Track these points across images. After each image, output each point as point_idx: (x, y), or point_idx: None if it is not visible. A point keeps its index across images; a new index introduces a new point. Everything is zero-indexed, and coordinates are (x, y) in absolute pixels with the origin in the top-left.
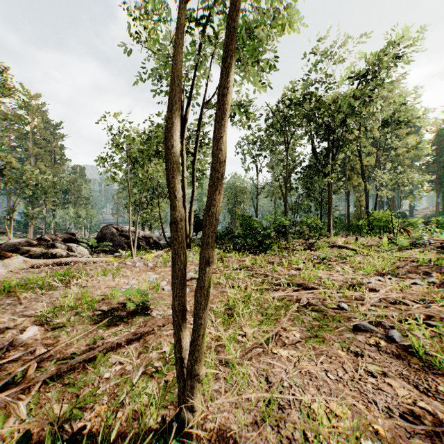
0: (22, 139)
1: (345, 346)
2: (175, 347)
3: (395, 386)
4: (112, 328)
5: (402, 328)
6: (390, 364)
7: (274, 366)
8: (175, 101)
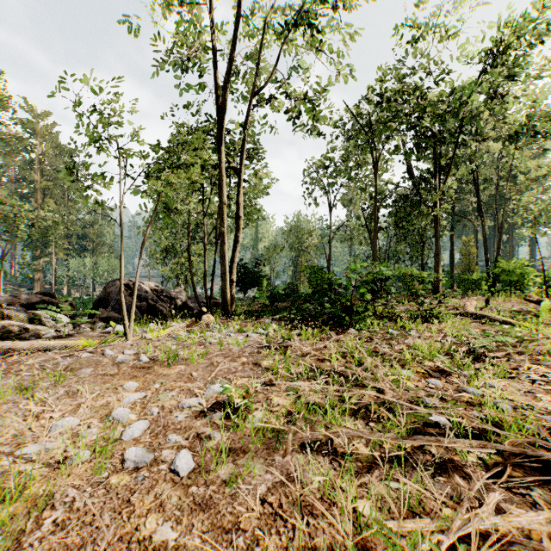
0: (26, 170)
1: None
2: None
3: None
4: None
5: None
6: None
7: None
8: None
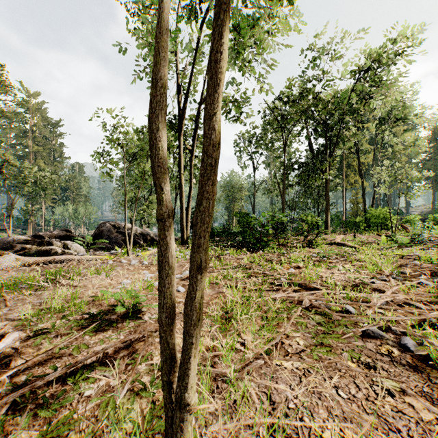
0: (22, 137)
1: (354, 356)
2: (162, 369)
3: (417, 407)
4: (99, 334)
5: (416, 335)
6: (408, 378)
7: (277, 381)
8: (163, 78)
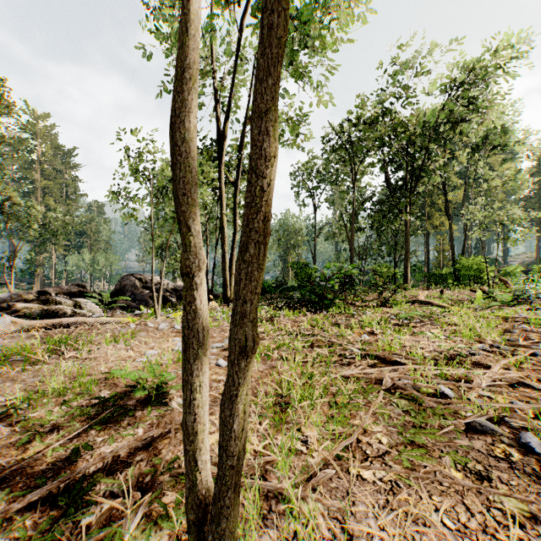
0: (27, 169)
1: (459, 461)
2: (186, 500)
3: None
4: (110, 427)
5: (540, 429)
6: (537, 496)
7: (354, 501)
8: (191, 66)
